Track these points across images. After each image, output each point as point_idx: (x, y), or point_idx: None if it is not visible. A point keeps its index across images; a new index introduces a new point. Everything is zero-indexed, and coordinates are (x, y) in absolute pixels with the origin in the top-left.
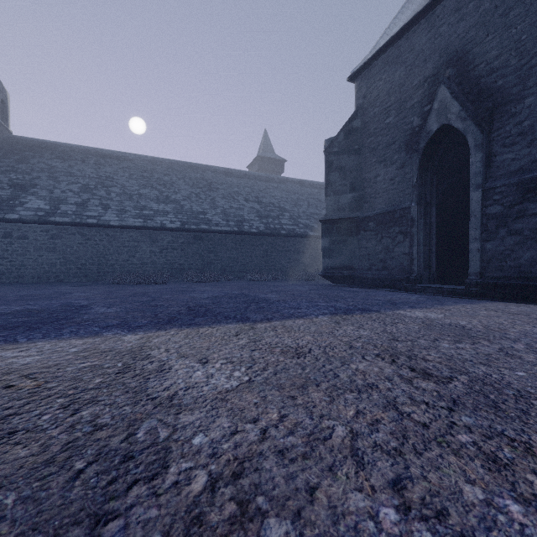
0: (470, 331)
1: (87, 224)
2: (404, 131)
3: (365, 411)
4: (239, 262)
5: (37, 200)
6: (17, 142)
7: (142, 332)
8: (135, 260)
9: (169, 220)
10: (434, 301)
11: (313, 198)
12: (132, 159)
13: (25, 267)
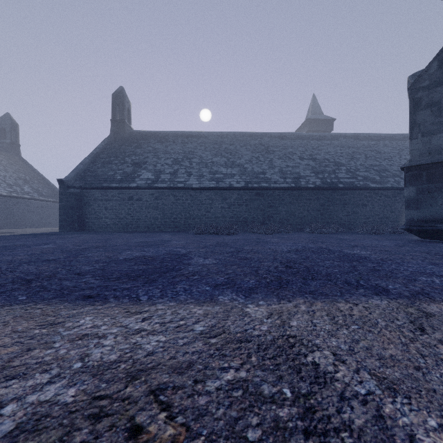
0: None
1: (177, 188)
2: None
3: None
4: (296, 215)
5: (147, 172)
6: (135, 135)
7: (262, 301)
8: (210, 215)
9: (235, 181)
10: None
11: (370, 150)
12: (206, 136)
13: (140, 220)
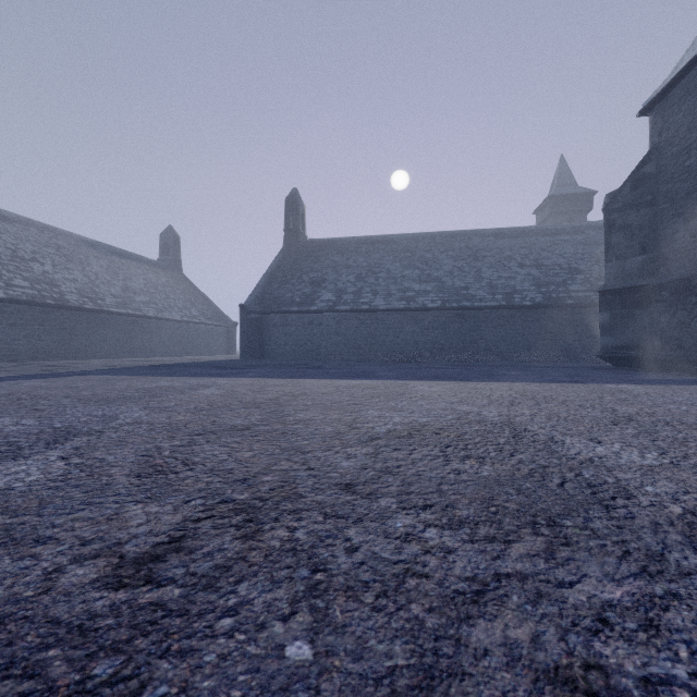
0: (622, 392)
1: (362, 310)
2: None
3: (476, 396)
4: (507, 341)
5: (327, 293)
6: (311, 245)
7: (406, 381)
8: (399, 340)
9: (429, 300)
10: (689, 383)
11: None
12: (396, 241)
13: (321, 347)
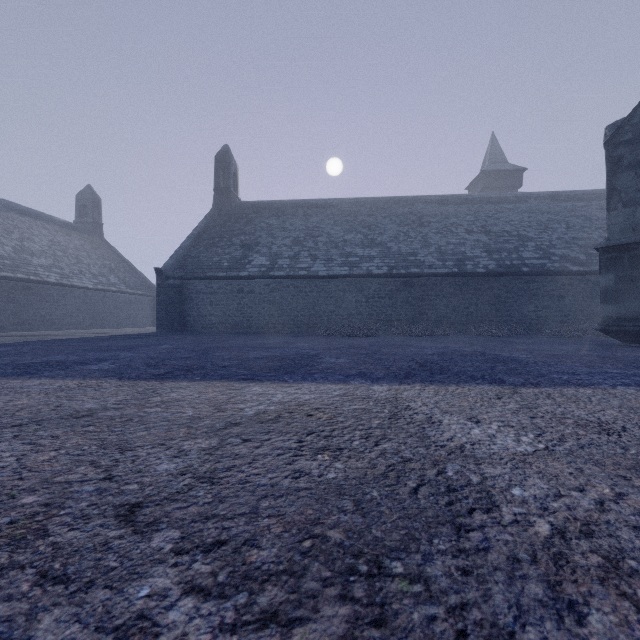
0: None
1: (299, 276)
2: None
3: None
4: (460, 311)
5: (260, 257)
6: (244, 207)
7: (386, 384)
8: (341, 311)
9: (375, 265)
10: None
11: (575, 216)
12: (335, 205)
13: (252, 318)
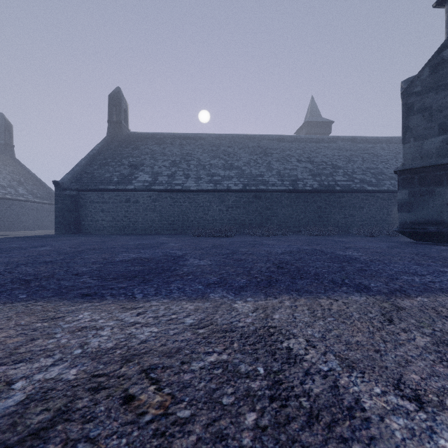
0: None
1: (175, 190)
2: None
3: None
4: (294, 218)
5: (144, 174)
6: (132, 136)
7: (250, 298)
8: (208, 217)
9: (233, 183)
10: None
11: (367, 153)
12: (204, 138)
13: (137, 223)
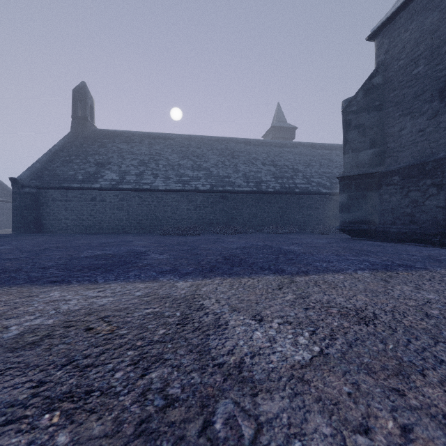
0: None
1: (143, 189)
2: (438, 78)
3: None
4: (258, 217)
5: (111, 173)
6: (99, 133)
7: (191, 279)
8: (176, 216)
9: (201, 184)
10: None
11: (324, 158)
12: (173, 138)
13: (104, 221)
